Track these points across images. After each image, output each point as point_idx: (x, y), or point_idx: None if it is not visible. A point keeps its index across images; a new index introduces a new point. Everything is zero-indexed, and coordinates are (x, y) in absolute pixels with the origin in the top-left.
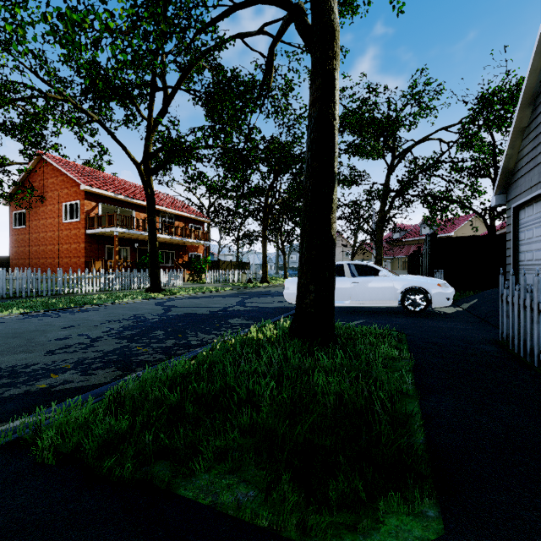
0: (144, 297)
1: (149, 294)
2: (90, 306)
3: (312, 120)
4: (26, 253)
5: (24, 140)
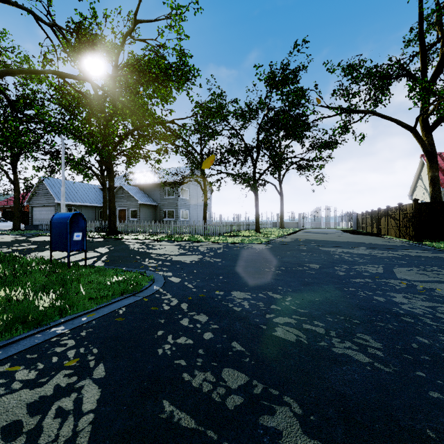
0: None
1: None
2: None
3: (17, 198)
4: None
5: None
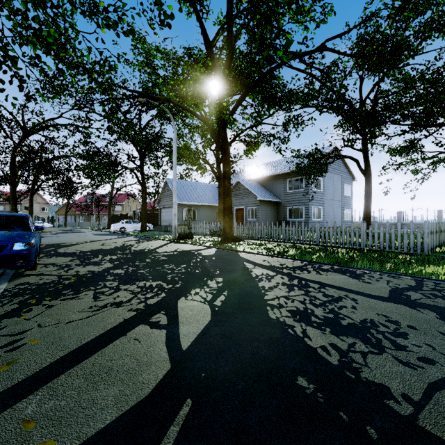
0: None
1: None
2: None
3: (144, 199)
4: None
5: None
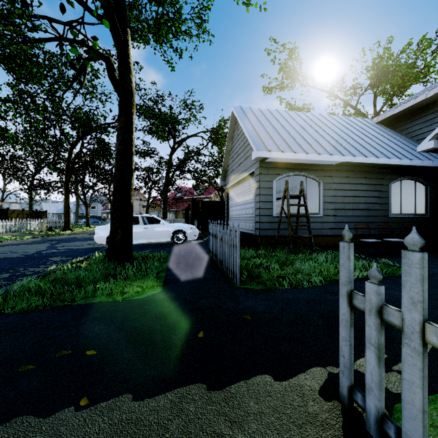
0: None
1: None
2: None
3: (119, 138)
4: None
5: None
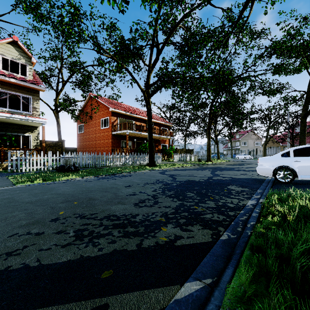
0: (148, 168)
1: (149, 167)
2: (124, 173)
3: None
4: (84, 145)
5: (83, 89)
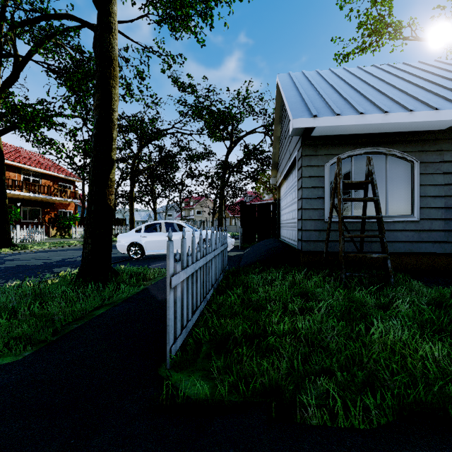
0: None
1: None
2: None
3: (95, 120)
4: None
5: None
